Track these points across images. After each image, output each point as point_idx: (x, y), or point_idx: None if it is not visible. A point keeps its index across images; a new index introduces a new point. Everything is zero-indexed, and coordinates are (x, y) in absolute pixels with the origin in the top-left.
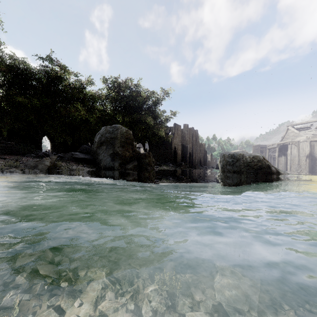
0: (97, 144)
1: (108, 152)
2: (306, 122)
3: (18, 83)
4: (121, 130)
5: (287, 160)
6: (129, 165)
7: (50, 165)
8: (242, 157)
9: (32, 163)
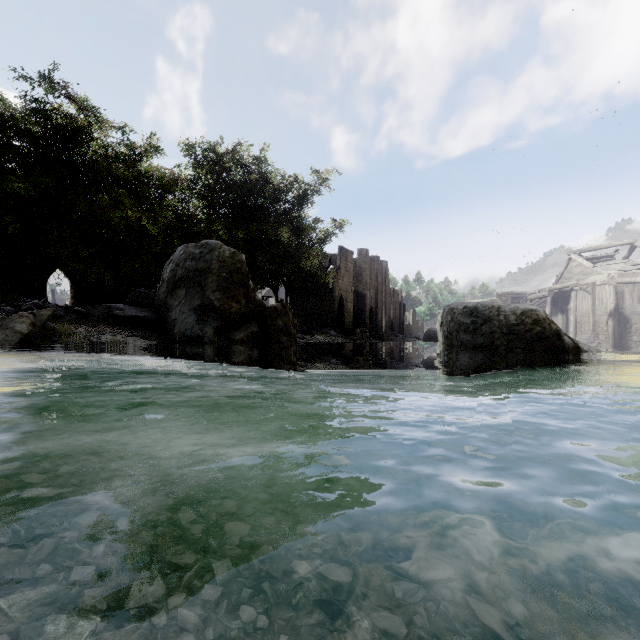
0: (168, 286)
1: (190, 302)
2: (606, 245)
3: None
4: (220, 251)
5: (568, 323)
6: (238, 333)
7: (29, 332)
8: (497, 314)
9: None
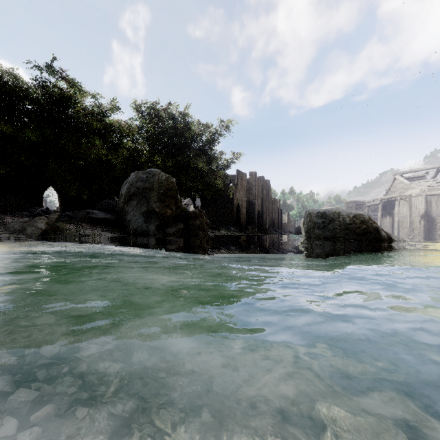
0: (125, 198)
1: (140, 209)
2: (419, 169)
3: (2, 105)
4: (159, 176)
5: (394, 222)
6: (170, 229)
7: (45, 228)
8: (338, 217)
9: (17, 225)
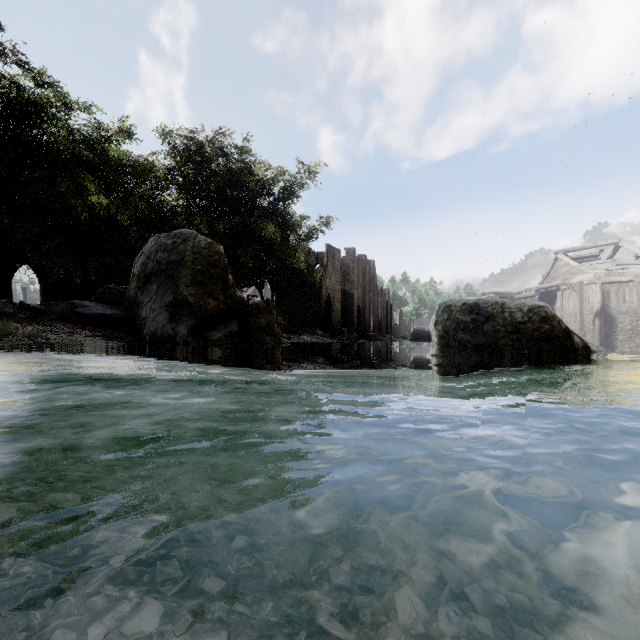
0: (138, 281)
1: (161, 299)
2: (591, 245)
3: None
4: (195, 241)
5: None
6: (215, 332)
7: None
8: (501, 311)
9: None
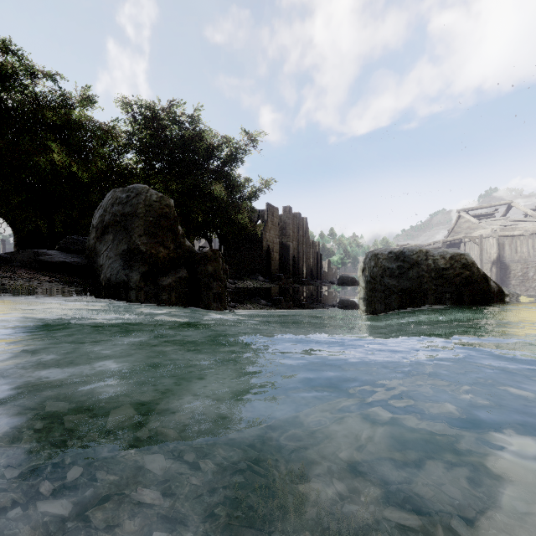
0: (96, 232)
1: (116, 247)
2: (488, 204)
3: None
4: (147, 195)
5: None
6: (165, 278)
7: None
8: (425, 258)
9: None
